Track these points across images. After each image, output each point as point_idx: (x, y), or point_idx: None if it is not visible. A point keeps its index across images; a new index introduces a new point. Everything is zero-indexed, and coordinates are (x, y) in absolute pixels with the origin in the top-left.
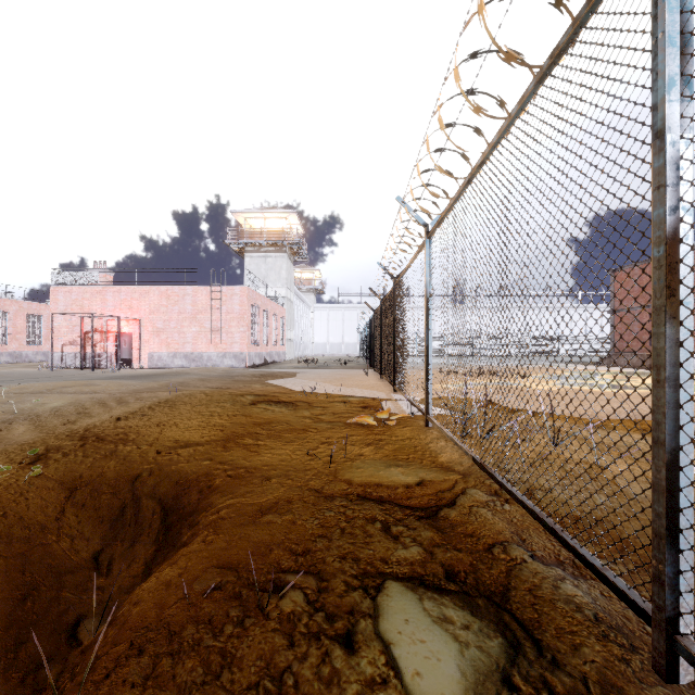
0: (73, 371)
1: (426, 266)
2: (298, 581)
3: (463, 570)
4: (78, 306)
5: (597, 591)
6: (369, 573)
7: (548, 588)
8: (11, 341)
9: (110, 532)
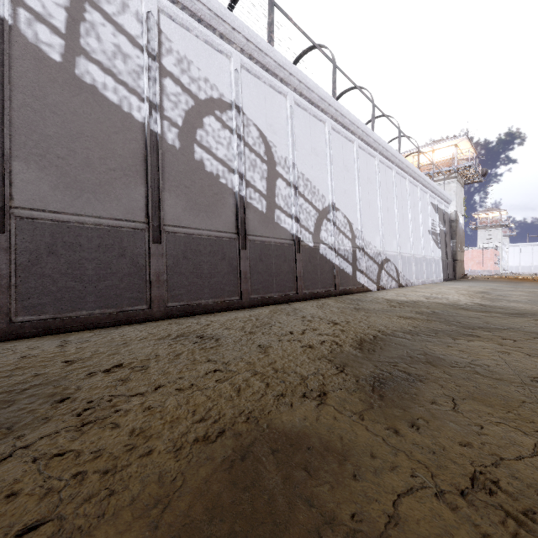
0: None
1: None
2: None
3: None
4: None
5: None
6: None
7: None
8: None
9: None
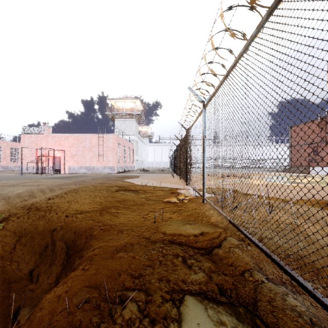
0: (31, 175)
1: (203, 122)
2: (134, 296)
3: (229, 288)
4: (35, 144)
5: (308, 302)
6: (175, 290)
7: (280, 300)
8: (3, 160)
9: (39, 259)
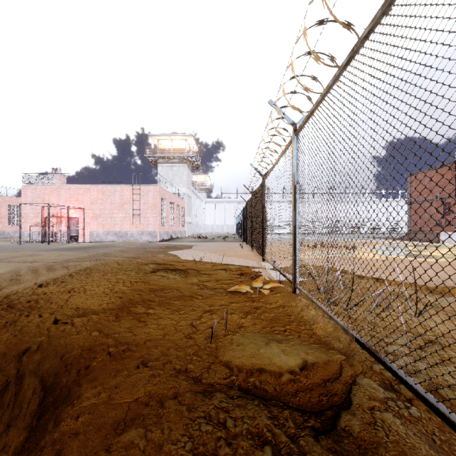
0: (34, 244)
1: (294, 158)
2: None
3: None
4: (41, 199)
5: None
6: None
7: None
8: None
9: None
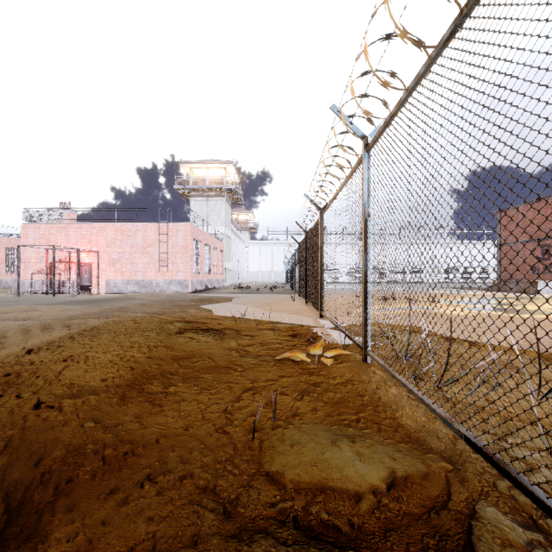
0: (36, 296)
1: (364, 183)
2: None
3: None
4: (45, 240)
5: None
6: None
7: None
8: None
9: None
